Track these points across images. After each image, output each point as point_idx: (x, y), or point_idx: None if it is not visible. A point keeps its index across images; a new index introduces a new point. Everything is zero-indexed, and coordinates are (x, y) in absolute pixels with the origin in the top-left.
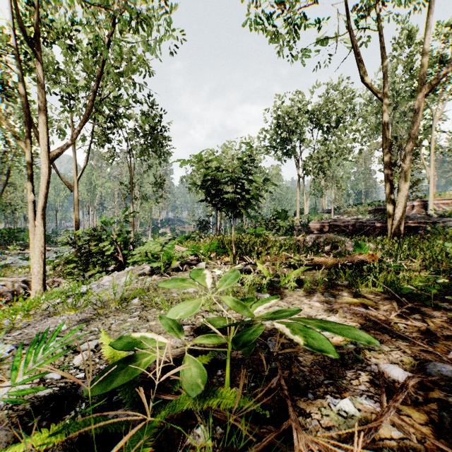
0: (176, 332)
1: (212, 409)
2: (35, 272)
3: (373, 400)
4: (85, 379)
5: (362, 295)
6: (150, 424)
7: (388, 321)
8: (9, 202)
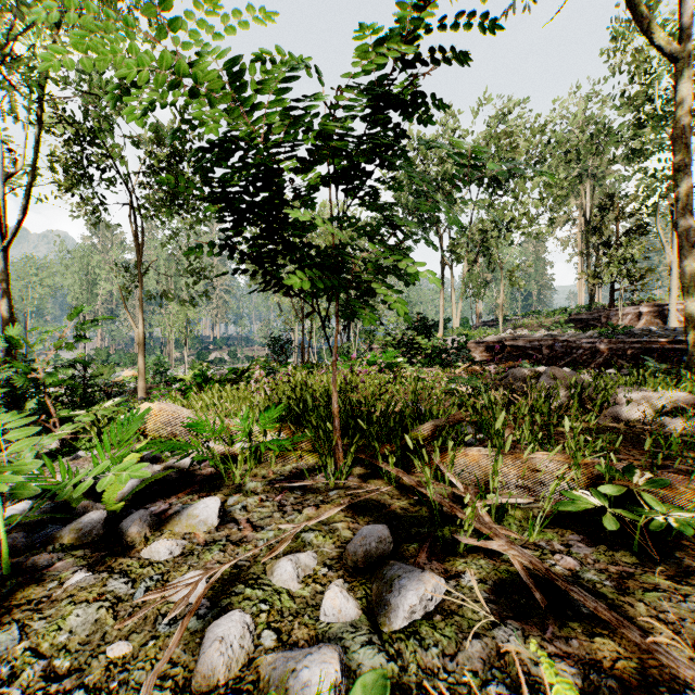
0: None
1: None
2: None
3: None
4: None
5: None
6: None
7: None
8: None
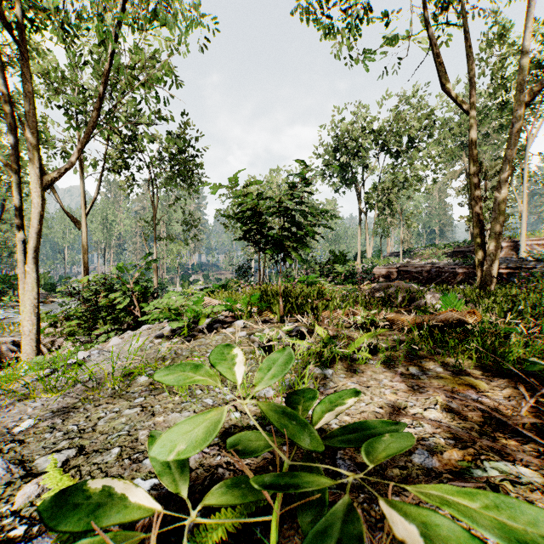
0: (174, 477)
1: None
2: (27, 331)
3: None
4: (23, 541)
5: (465, 371)
6: None
7: (523, 421)
8: (5, 243)
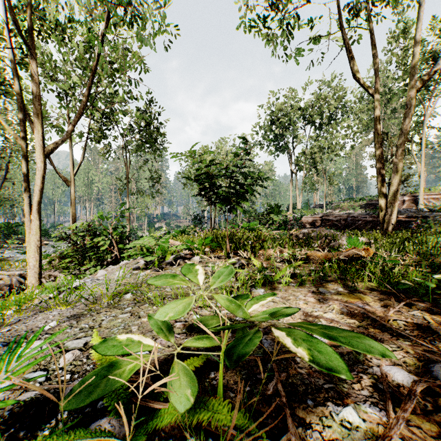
0: (166, 334)
1: (203, 423)
2: (31, 266)
3: (378, 408)
4: (70, 381)
5: (358, 290)
6: (136, 437)
7: (387, 318)
8: (8, 197)
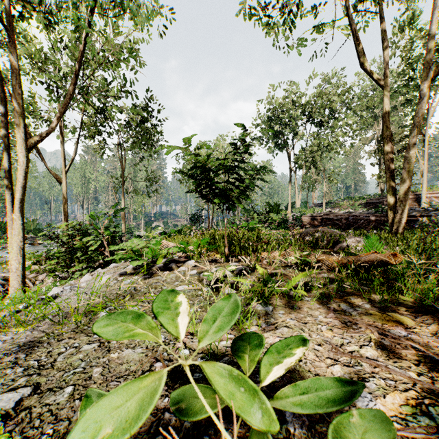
0: None
1: None
2: (14, 268)
3: None
4: None
5: (390, 307)
6: None
7: None
8: (1, 195)
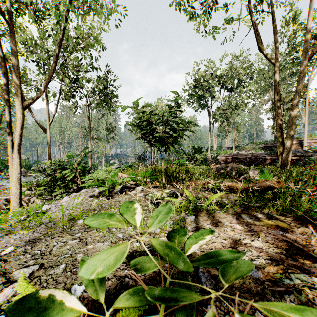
0: (96, 288)
1: None
2: (14, 193)
3: None
4: None
5: (274, 217)
6: None
7: (312, 248)
8: (2, 141)
